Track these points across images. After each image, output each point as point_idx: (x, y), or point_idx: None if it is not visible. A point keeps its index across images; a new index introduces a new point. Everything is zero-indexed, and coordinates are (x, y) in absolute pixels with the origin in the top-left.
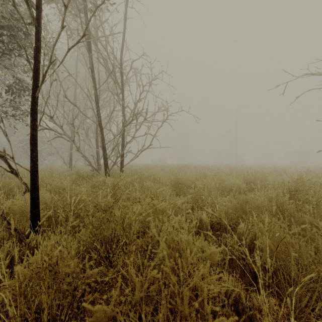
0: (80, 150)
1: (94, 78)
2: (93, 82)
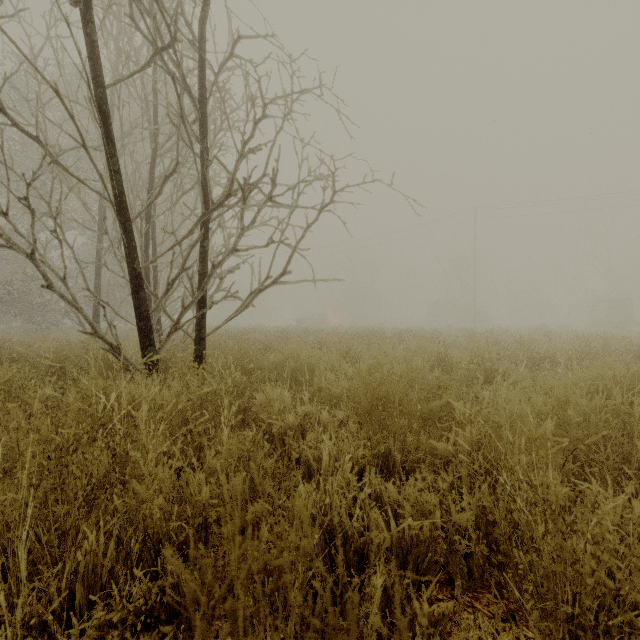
0: (68, 288)
1: (94, 43)
2: (89, 57)
